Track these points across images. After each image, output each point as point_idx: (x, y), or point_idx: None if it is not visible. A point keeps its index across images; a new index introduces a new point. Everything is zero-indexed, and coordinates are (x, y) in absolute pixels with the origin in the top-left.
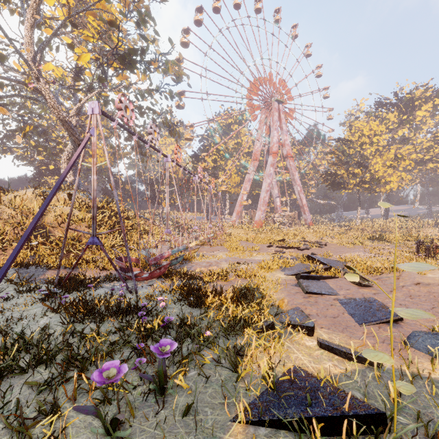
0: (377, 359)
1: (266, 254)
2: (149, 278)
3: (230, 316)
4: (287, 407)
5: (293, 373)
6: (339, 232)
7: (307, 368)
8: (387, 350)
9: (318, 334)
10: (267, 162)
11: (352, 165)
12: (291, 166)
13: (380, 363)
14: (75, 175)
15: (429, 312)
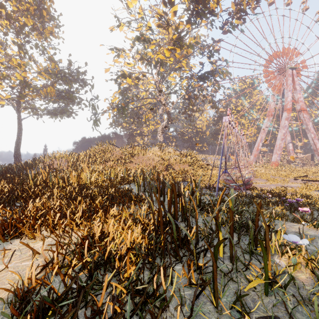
0: None
1: (297, 183)
2: (243, 189)
3: (306, 201)
4: None
5: None
6: None
7: None
8: None
9: None
10: (282, 117)
11: None
12: (305, 118)
13: None
14: (163, 137)
15: None
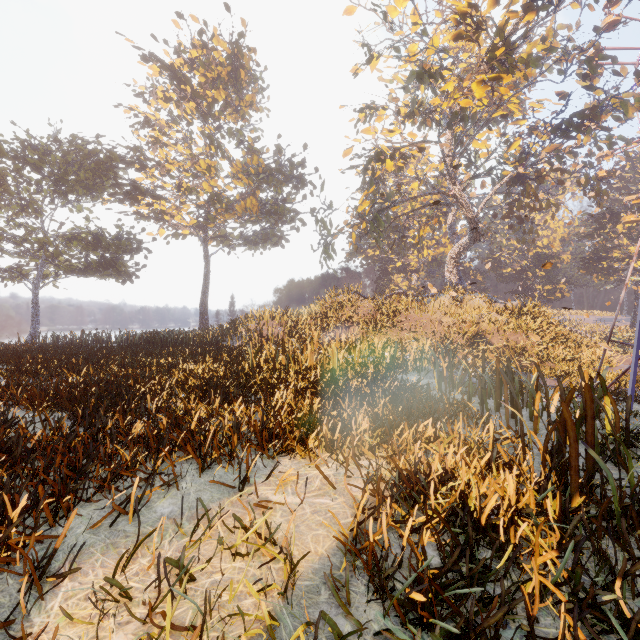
0: None
1: None
2: None
3: None
4: None
5: None
6: None
7: None
8: None
9: None
10: None
11: None
12: None
13: None
14: (457, 273)
15: None
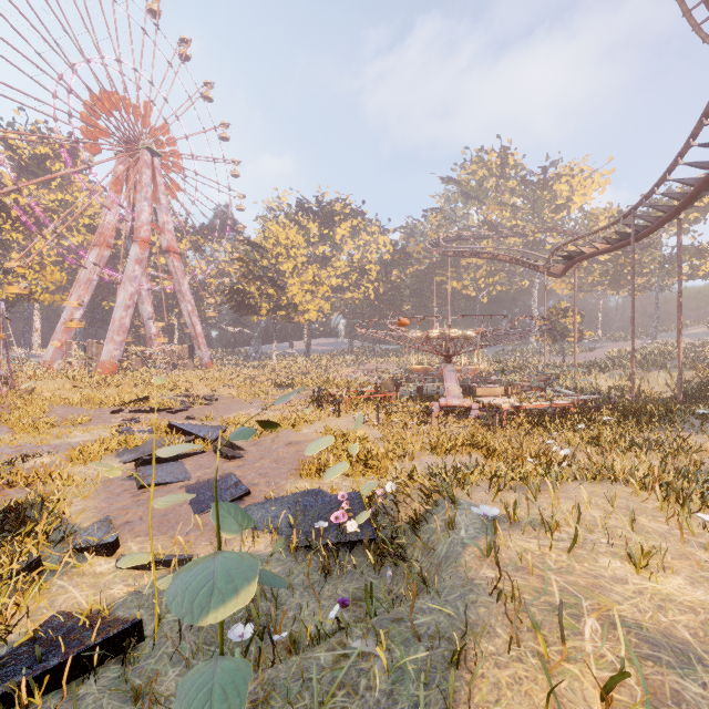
0: (131, 562)
1: (102, 428)
2: None
3: None
4: (1, 683)
5: (46, 626)
6: (249, 376)
7: (79, 608)
8: (209, 539)
9: (126, 548)
10: (130, 255)
11: (267, 282)
12: (177, 268)
13: (189, 559)
14: None
15: (284, 476)
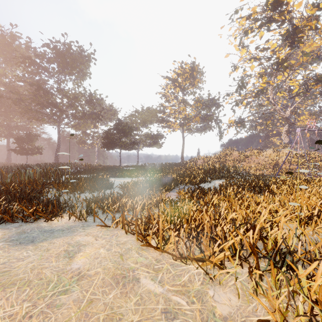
0: None
1: None
2: None
3: None
4: None
5: None
6: None
7: None
8: None
9: None
10: None
11: None
12: None
13: None
14: (289, 138)
15: None
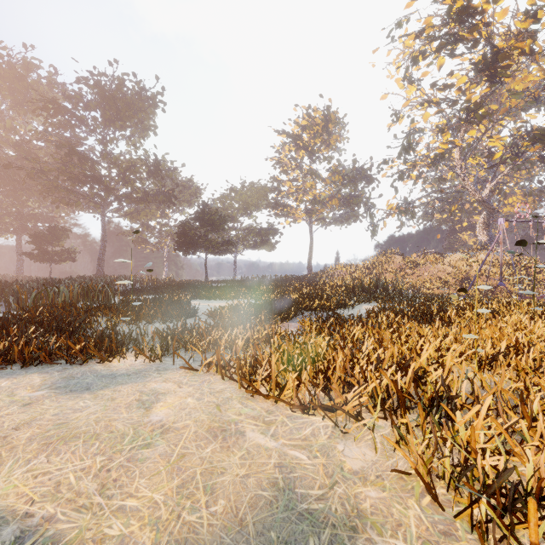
0: None
1: None
2: None
3: None
4: None
5: None
6: None
7: None
8: None
9: None
10: None
11: None
12: None
13: None
14: (488, 235)
15: None
